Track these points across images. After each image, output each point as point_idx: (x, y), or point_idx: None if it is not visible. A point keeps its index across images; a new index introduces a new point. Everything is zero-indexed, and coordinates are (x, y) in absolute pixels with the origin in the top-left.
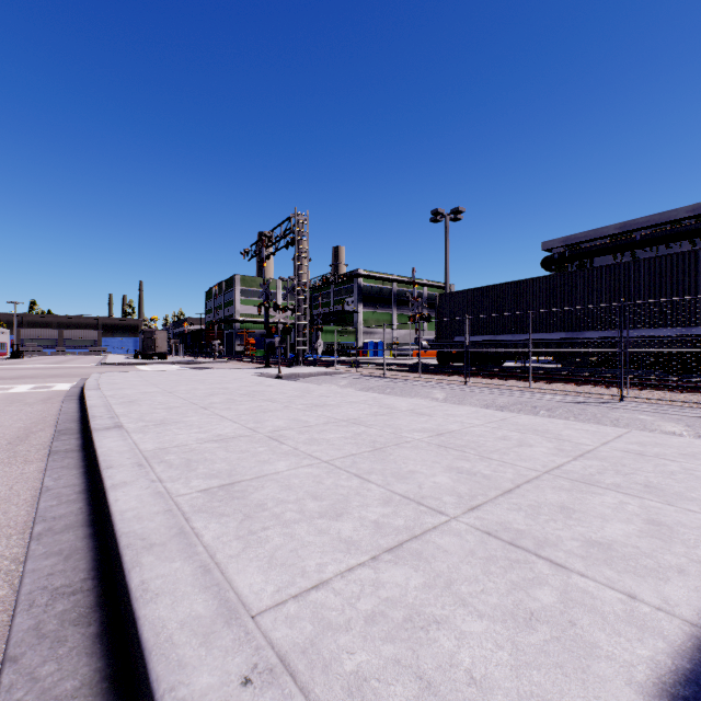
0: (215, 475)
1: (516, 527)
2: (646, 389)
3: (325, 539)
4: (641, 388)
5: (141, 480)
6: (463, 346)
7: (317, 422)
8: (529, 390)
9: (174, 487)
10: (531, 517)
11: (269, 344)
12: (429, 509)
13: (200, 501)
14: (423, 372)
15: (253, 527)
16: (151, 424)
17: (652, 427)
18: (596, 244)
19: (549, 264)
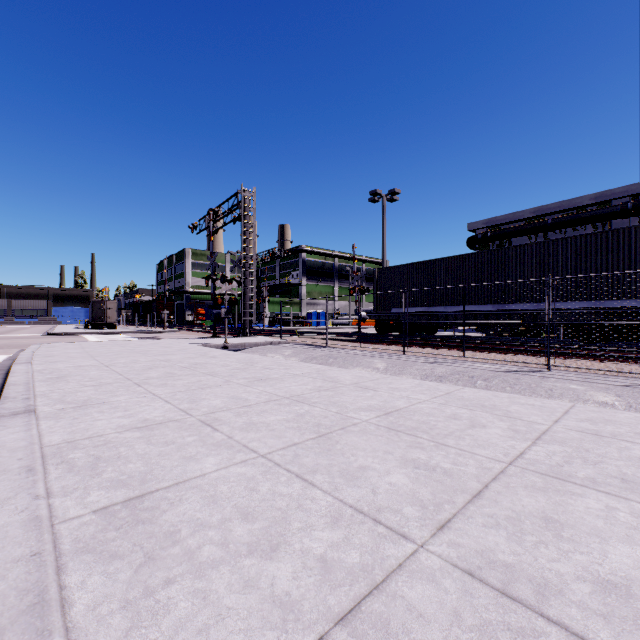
0: (123, 483)
1: (502, 559)
2: (569, 358)
3: (253, 600)
4: (564, 357)
5: (21, 496)
6: (400, 317)
7: (257, 400)
8: (463, 359)
9: (63, 506)
10: (516, 539)
11: (217, 315)
12: (390, 531)
13: (91, 529)
14: (363, 342)
15: (152, 580)
16: (70, 406)
17: (585, 397)
18: (514, 226)
19: (473, 243)
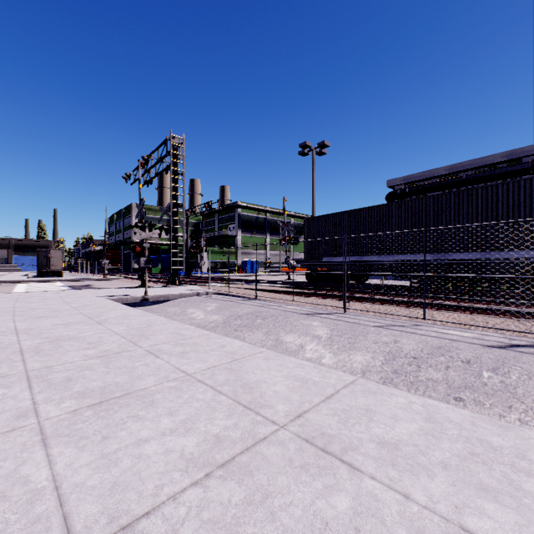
0: None
1: None
2: None
3: None
4: None
5: None
6: (331, 266)
7: None
8: (422, 321)
9: None
10: None
11: None
12: None
13: None
14: (295, 294)
15: None
16: None
17: None
18: (430, 182)
19: (392, 198)
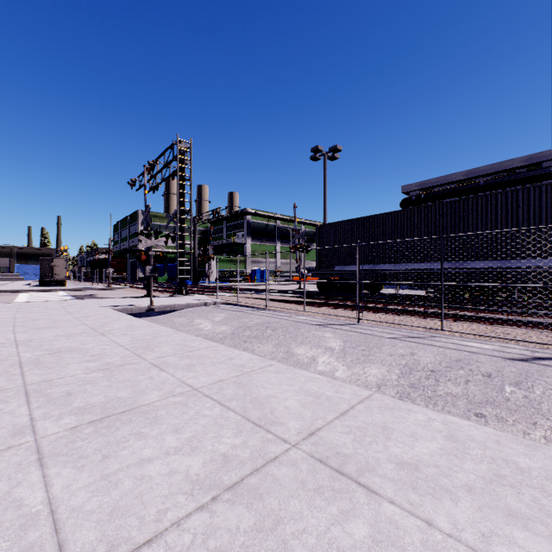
0: None
1: None
2: None
3: None
4: None
5: None
6: (344, 275)
7: None
8: (439, 332)
9: None
10: None
11: None
12: None
13: None
14: (307, 304)
15: None
16: None
17: None
18: (447, 188)
19: (407, 204)
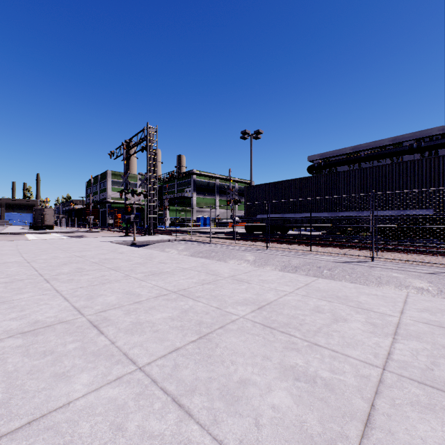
0: None
1: None
2: (385, 251)
3: None
4: (382, 250)
5: None
6: (263, 221)
7: (148, 295)
8: (310, 252)
9: None
10: None
11: (128, 219)
12: None
13: None
14: (237, 239)
15: None
16: None
17: (406, 284)
18: (339, 158)
19: (312, 170)
